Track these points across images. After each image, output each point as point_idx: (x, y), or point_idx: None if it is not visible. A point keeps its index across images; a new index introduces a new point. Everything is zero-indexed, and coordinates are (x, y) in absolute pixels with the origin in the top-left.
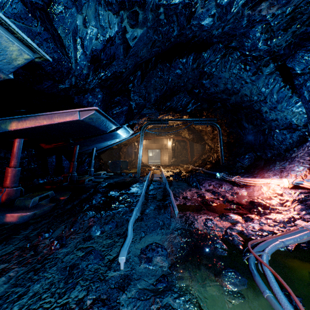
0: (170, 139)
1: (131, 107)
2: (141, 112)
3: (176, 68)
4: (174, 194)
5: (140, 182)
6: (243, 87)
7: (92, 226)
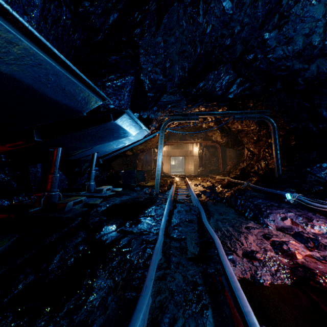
0: (197, 144)
1: (143, 87)
2: (159, 99)
3: None
4: (221, 242)
5: (158, 205)
6: None
7: None
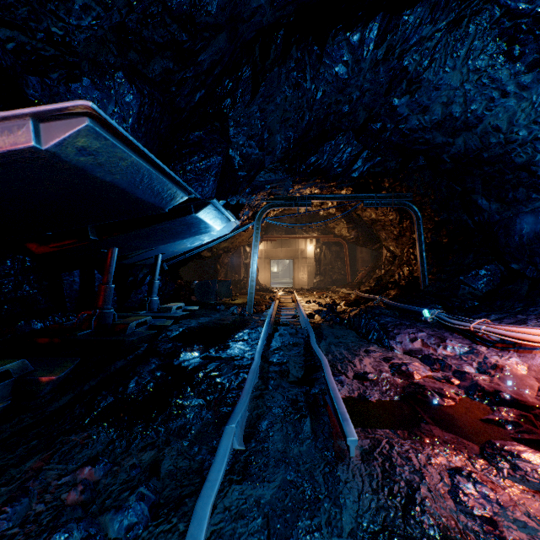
0: (312, 240)
1: (232, 164)
2: (254, 178)
3: (335, 58)
4: (331, 365)
5: (253, 328)
6: (493, 108)
7: (53, 531)
